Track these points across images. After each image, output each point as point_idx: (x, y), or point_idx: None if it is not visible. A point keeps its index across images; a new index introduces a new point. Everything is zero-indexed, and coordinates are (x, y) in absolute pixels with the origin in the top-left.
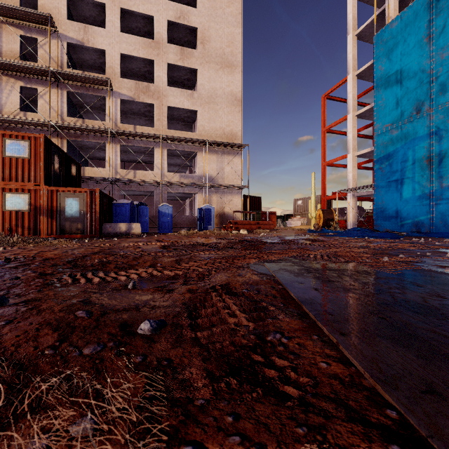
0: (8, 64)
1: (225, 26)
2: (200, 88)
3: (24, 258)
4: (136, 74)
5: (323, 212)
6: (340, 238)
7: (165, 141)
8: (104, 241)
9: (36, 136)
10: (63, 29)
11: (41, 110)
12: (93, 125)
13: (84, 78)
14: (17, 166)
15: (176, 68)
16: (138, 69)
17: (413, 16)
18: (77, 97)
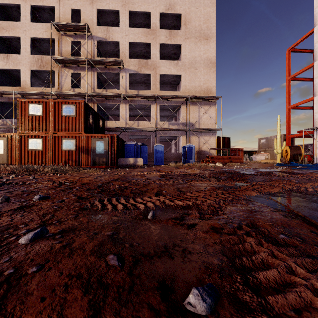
0: (64, 60)
1: (202, 8)
2: (184, 58)
3: (70, 182)
4: (138, 55)
5: (290, 148)
6: (316, 171)
7: (158, 99)
8: (120, 170)
9: (79, 101)
10: (94, 32)
11: (82, 86)
12: (112, 93)
13: (107, 62)
14: (69, 121)
15: (166, 46)
16: (140, 51)
17: None
18: (102, 75)
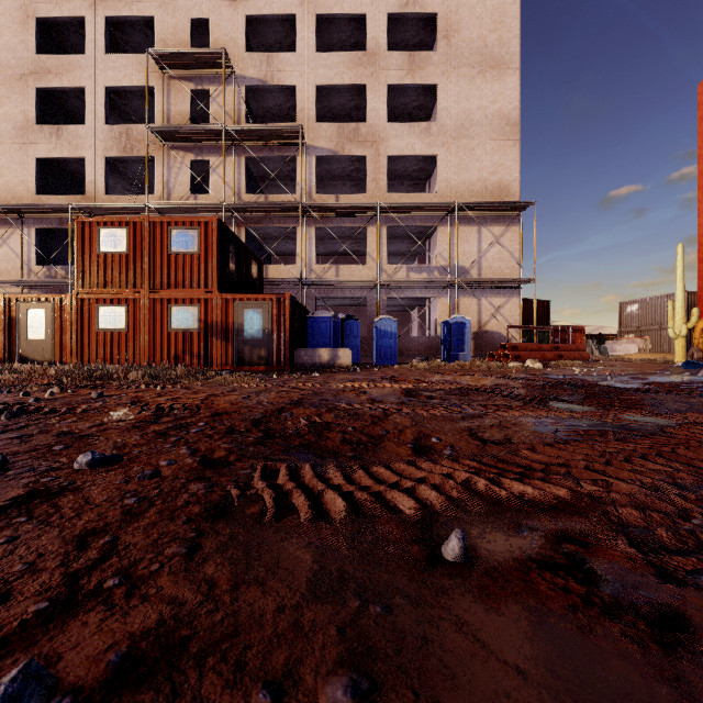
0: (176, 132)
1: None
2: (443, 116)
3: (184, 409)
4: (338, 115)
5: None
6: None
7: (384, 213)
8: (301, 378)
9: (207, 220)
10: (240, 69)
11: (214, 189)
12: (279, 201)
13: (267, 132)
14: (185, 266)
15: (400, 91)
16: (341, 106)
17: None
18: (258, 164)
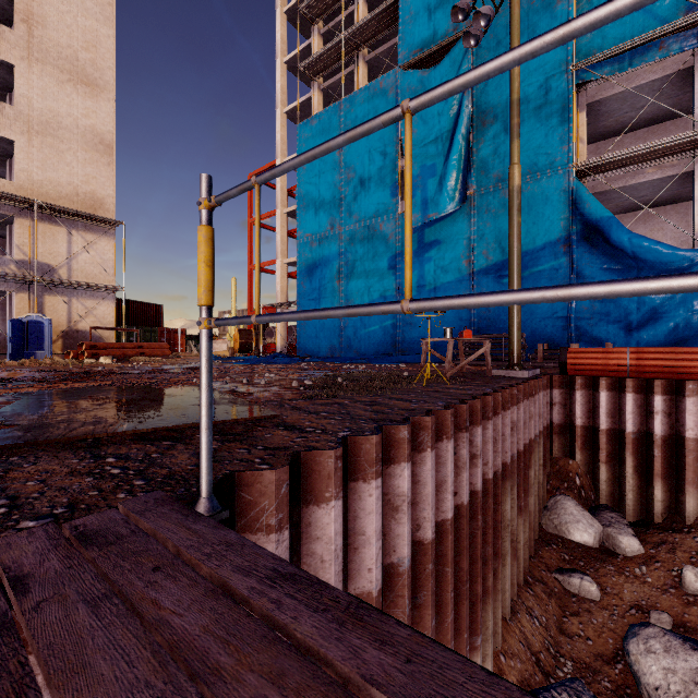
0: None
1: (80, 12)
2: (22, 103)
3: None
4: None
5: (240, 333)
6: (234, 365)
7: None
8: None
9: None
10: None
11: None
12: None
13: None
14: None
15: None
16: None
17: (329, 122)
18: None
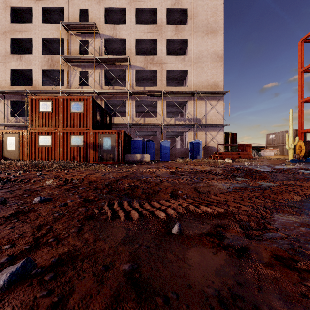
0: (73, 59)
1: (209, 1)
2: (190, 53)
3: (77, 180)
4: (145, 52)
5: (305, 144)
6: None
7: (165, 95)
8: (128, 167)
9: (87, 98)
10: (102, 31)
11: (90, 84)
12: (119, 89)
13: (114, 59)
14: (77, 118)
15: (172, 42)
16: (146, 48)
17: None
18: (109, 73)
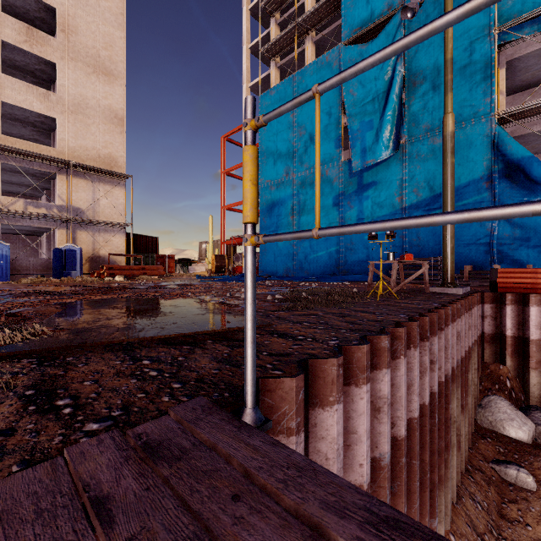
0: None
1: (101, 22)
2: (62, 90)
3: None
4: None
5: (216, 258)
6: (213, 282)
7: None
8: None
9: None
10: None
11: None
12: None
13: None
14: None
15: (19, 50)
16: None
17: (284, 92)
18: None
